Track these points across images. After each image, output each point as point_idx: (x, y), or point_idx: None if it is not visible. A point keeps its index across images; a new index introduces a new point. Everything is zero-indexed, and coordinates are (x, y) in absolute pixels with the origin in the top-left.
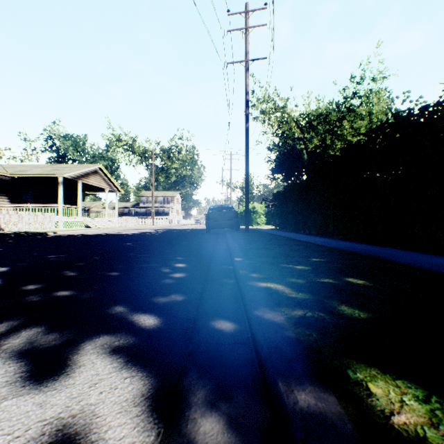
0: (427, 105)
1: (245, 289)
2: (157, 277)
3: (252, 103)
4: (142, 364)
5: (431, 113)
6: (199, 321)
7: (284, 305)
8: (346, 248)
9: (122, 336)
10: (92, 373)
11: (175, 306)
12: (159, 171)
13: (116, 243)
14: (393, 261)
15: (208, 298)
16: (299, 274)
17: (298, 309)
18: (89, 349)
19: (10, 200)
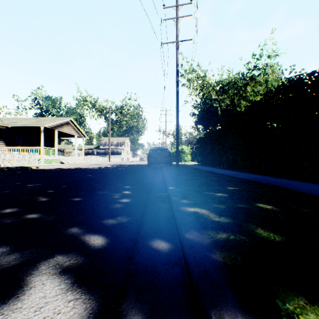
0: (314, 71)
1: (177, 213)
2: (108, 202)
3: (181, 74)
4: (86, 285)
5: (318, 77)
6: (139, 241)
7: (210, 228)
8: (252, 179)
9: (73, 256)
10: (40, 296)
11: (121, 227)
12: (114, 122)
13: (80, 175)
14: (290, 189)
15: (147, 220)
16: (219, 200)
17: (222, 232)
18: (42, 269)
19: (6, 143)
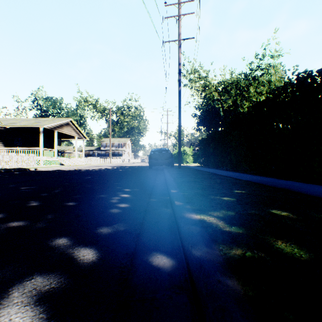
0: None
1: (181, 222)
2: (105, 207)
3: (183, 74)
4: None
5: None
6: (137, 256)
7: (221, 242)
8: (259, 181)
9: (55, 278)
10: None
11: (116, 238)
12: (115, 123)
13: (79, 177)
14: (301, 192)
15: (147, 229)
16: (227, 205)
17: (236, 246)
18: (14, 297)
19: (4, 144)
